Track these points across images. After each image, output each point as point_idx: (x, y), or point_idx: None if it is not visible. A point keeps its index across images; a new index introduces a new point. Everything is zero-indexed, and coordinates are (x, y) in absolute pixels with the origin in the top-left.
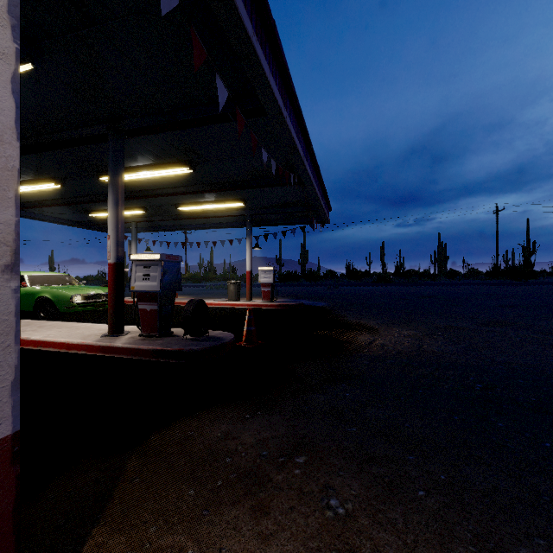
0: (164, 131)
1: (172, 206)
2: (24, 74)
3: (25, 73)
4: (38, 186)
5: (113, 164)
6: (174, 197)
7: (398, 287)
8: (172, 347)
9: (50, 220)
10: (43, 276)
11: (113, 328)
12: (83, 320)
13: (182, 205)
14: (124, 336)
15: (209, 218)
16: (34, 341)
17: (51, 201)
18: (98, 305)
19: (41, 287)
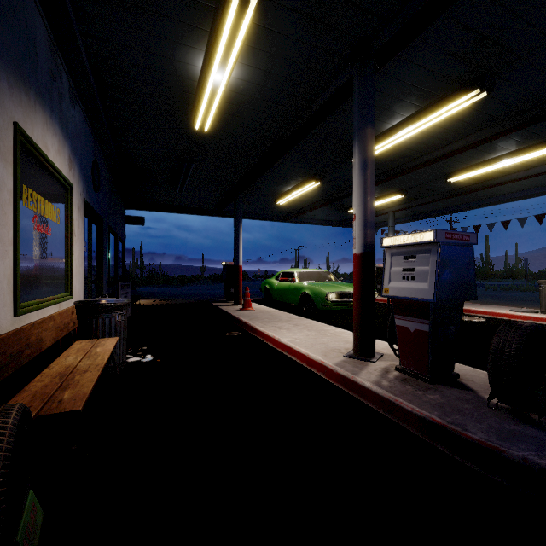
0: (440, 14)
1: (439, 179)
2: (261, 31)
3: (261, 27)
4: (303, 188)
5: (359, 111)
6: (444, 163)
7: None
8: (467, 431)
9: (319, 223)
10: (308, 273)
11: (359, 347)
12: (337, 320)
13: (455, 173)
14: (374, 363)
15: (499, 185)
16: (283, 344)
17: (316, 203)
18: (351, 305)
19: (305, 283)
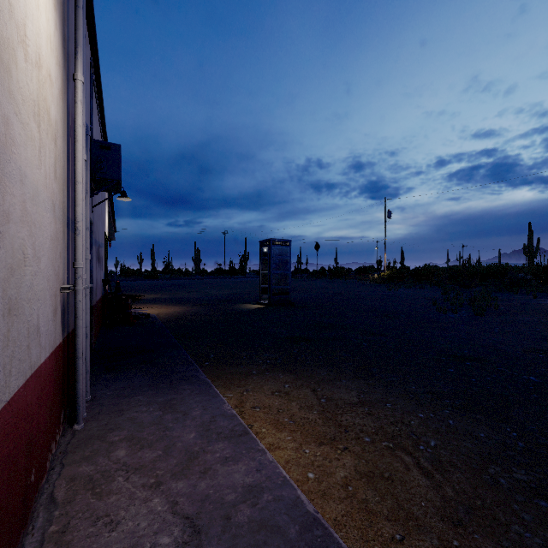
0: None
1: None
2: None
3: None
4: None
5: None
6: None
7: (161, 281)
8: None
9: None
10: None
11: None
12: None
13: None
14: None
15: None
16: None
17: None
18: None
19: None
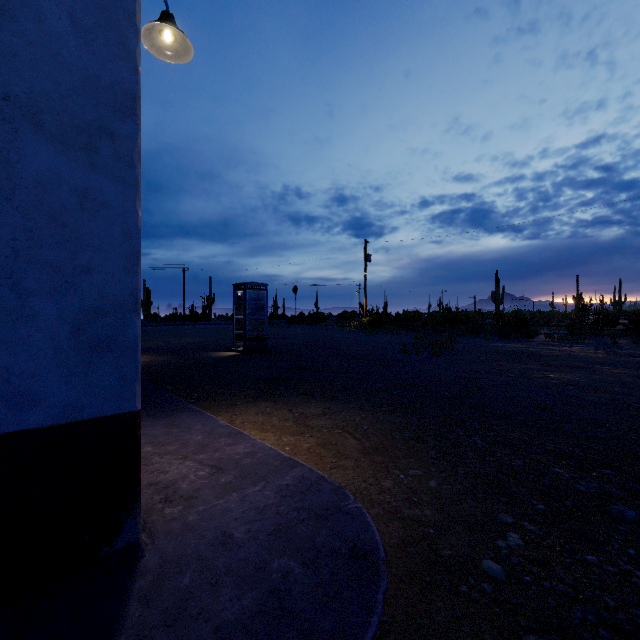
0: None
1: None
2: None
3: None
4: None
5: None
6: None
7: None
8: None
9: None
10: None
11: None
12: None
13: None
14: None
15: None
16: None
17: None
18: None
19: None
